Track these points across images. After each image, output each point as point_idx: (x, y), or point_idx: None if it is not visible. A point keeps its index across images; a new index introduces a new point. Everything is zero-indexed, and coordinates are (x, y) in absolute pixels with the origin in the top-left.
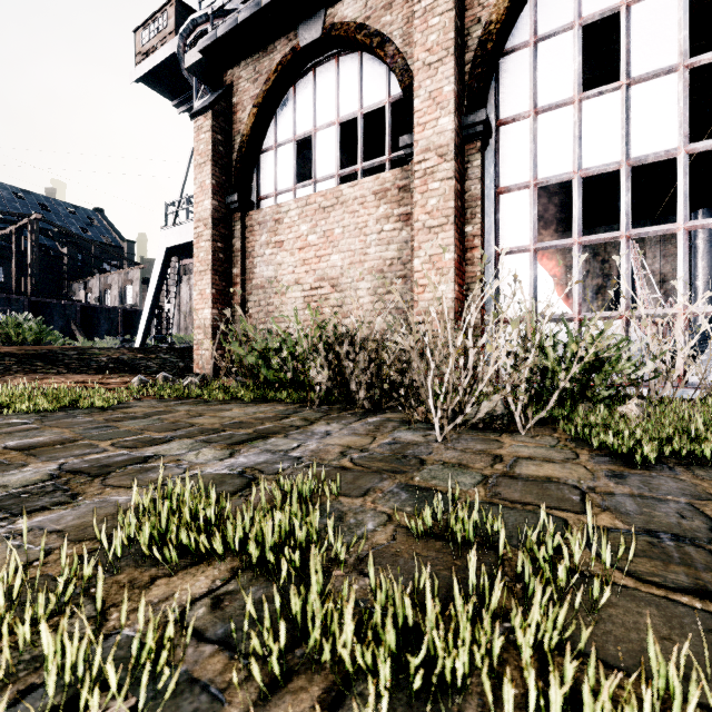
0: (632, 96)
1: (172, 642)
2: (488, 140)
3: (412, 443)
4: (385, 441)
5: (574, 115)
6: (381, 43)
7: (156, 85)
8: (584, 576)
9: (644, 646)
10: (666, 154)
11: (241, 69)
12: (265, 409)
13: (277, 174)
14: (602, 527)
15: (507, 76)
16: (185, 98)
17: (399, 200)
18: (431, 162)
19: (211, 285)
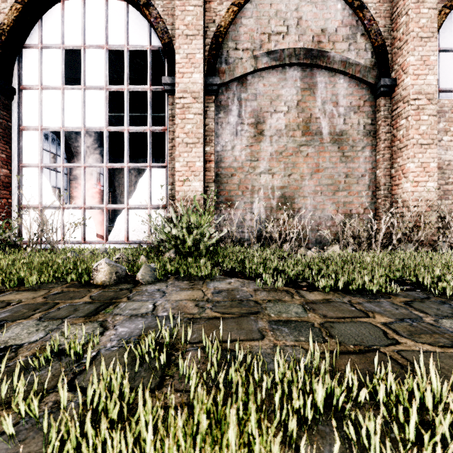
0: (87, 95)
1: None
2: (13, 96)
3: None
4: None
5: (61, 96)
6: None
7: None
8: None
9: None
10: (100, 129)
11: None
12: None
13: None
14: None
15: (27, 60)
16: None
17: None
18: None
19: None
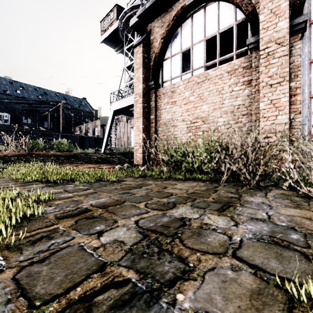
0: None
1: None
2: (304, 33)
3: None
4: None
5: None
6: None
7: (108, 43)
8: None
9: None
10: None
11: (155, 22)
12: (195, 184)
13: (172, 69)
14: None
15: None
16: (119, 47)
17: (243, 74)
18: (271, 48)
19: (142, 123)
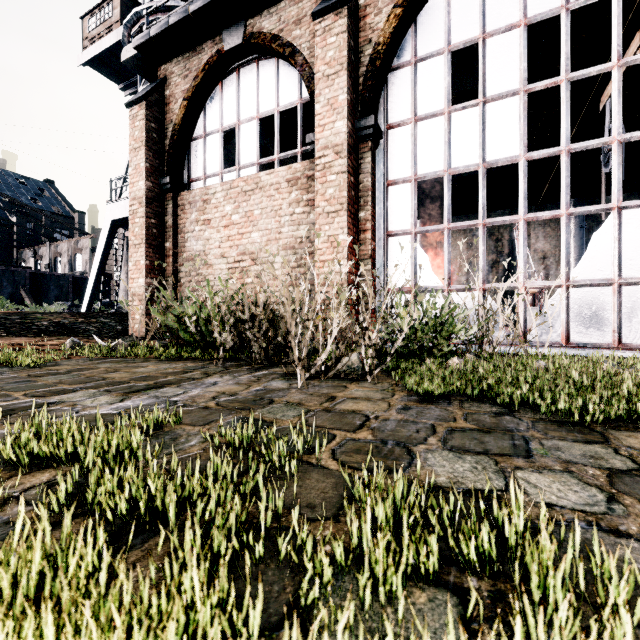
0: (487, 111)
1: (6, 506)
2: (379, 141)
3: (276, 389)
4: (256, 388)
5: (445, 124)
6: (292, 53)
7: (102, 68)
8: (311, 465)
9: (307, 496)
10: (512, 159)
11: (174, 65)
12: (176, 366)
13: (206, 159)
14: (355, 439)
15: (394, 88)
16: (131, 82)
17: (308, 188)
18: (329, 158)
19: (145, 257)
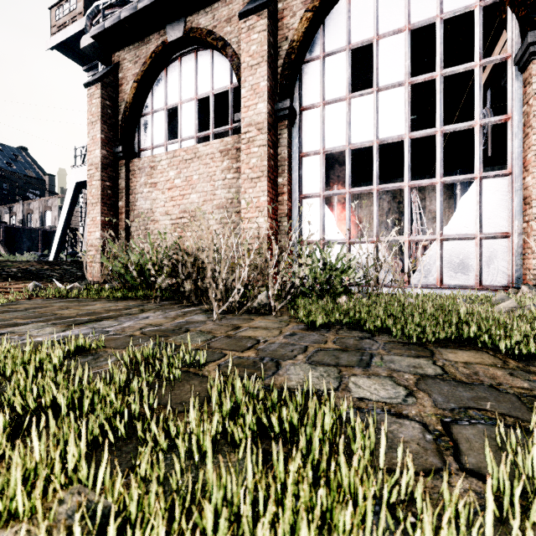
0: (380, 98)
1: None
2: (295, 120)
3: (195, 321)
4: (179, 321)
5: (347, 107)
6: (223, 46)
7: (68, 52)
8: (197, 375)
9: (183, 396)
10: (398, 137)
11: (126, 53)
12: (120, 304)
13: (153, 132)
14: (241, 357)
15: (307, 77)
16: (93, 65)
17: (237, 158)
18: (252, 134)
19: (101, 214)
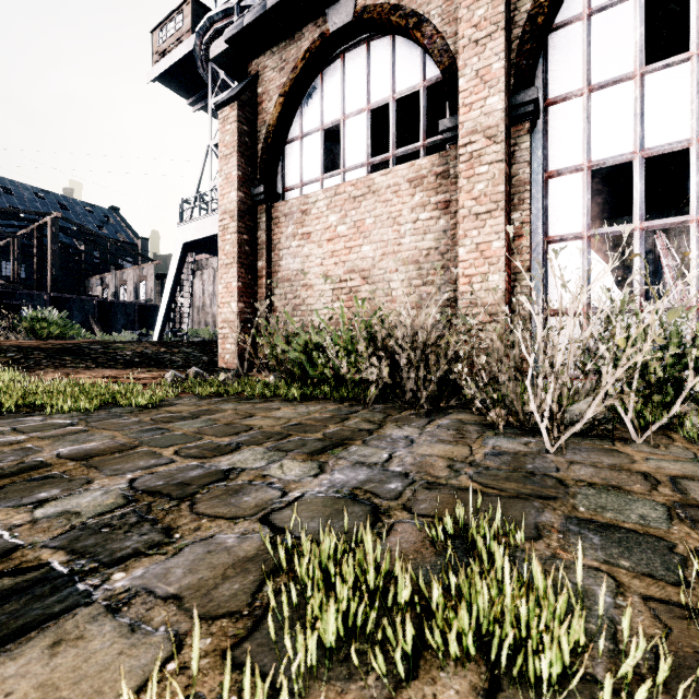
0: None
1: None
2: (536, 121)
3: (520, 454)
4: (486, 450)
5: (635, 90)
6: (417, 24)
7: (172, 84)
8: None
9: None
10: None
11: (267, 58)
12: (316, 409)
13: (303, 164)
14: None
15: (557, 52)
16: (200, 96)
17: (437, 188)
18: (478, 145)
19: (238, 278)
